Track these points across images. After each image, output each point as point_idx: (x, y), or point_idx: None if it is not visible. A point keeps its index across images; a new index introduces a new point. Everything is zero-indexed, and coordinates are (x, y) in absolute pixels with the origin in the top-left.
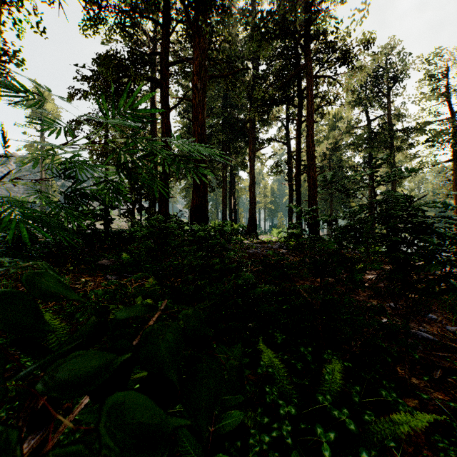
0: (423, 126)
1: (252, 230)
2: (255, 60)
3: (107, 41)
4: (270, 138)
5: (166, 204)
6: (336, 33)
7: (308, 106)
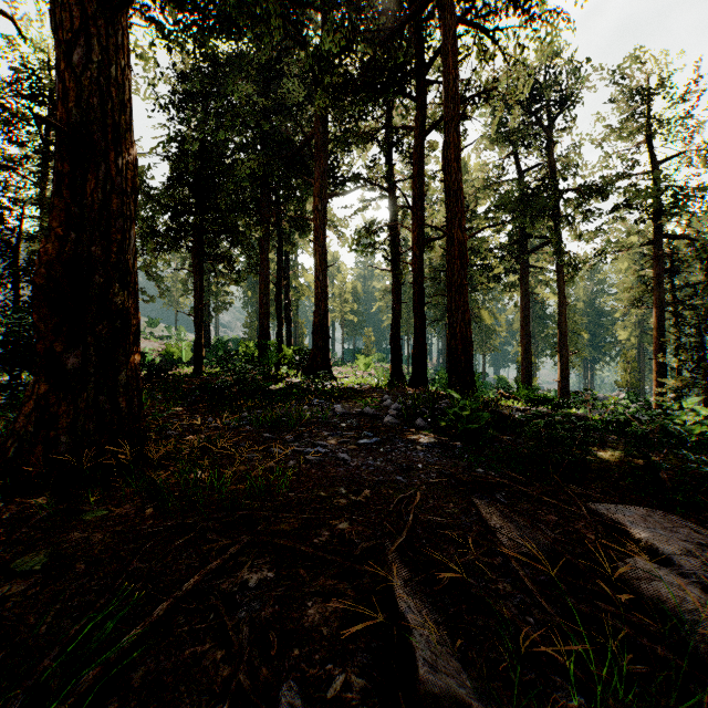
0: (605, 184)
1: (320, 360)
2: None
3: None
4: (357, 174)
5: None
6: None
7: (447, 79)
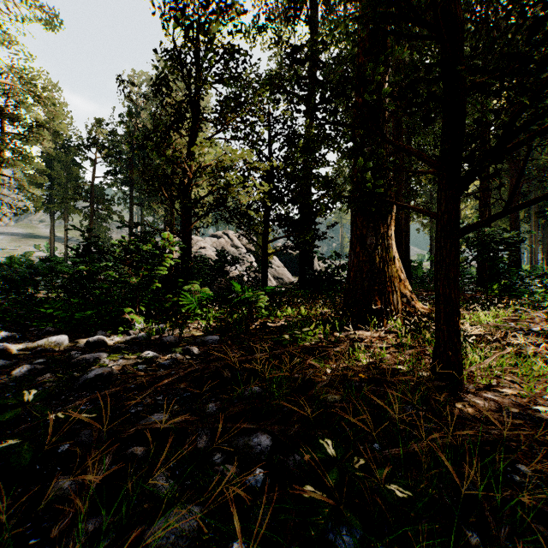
0: None
1: None
2: None
3: None
4: None
5: None
6: None
7: None
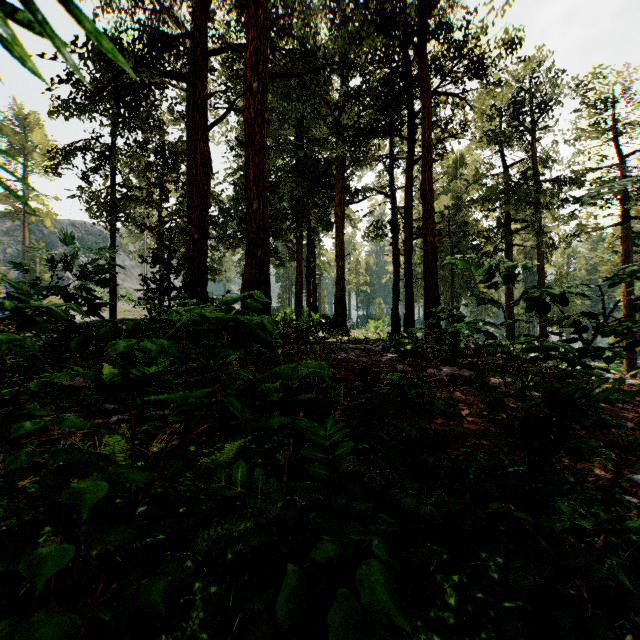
0: (580, 174)
1: (340, 322)
2: (345, 69)
3: (103, 10)
4: (366, 188)
5: (203, 281)
6: (465, 28)
7: (424, 137)
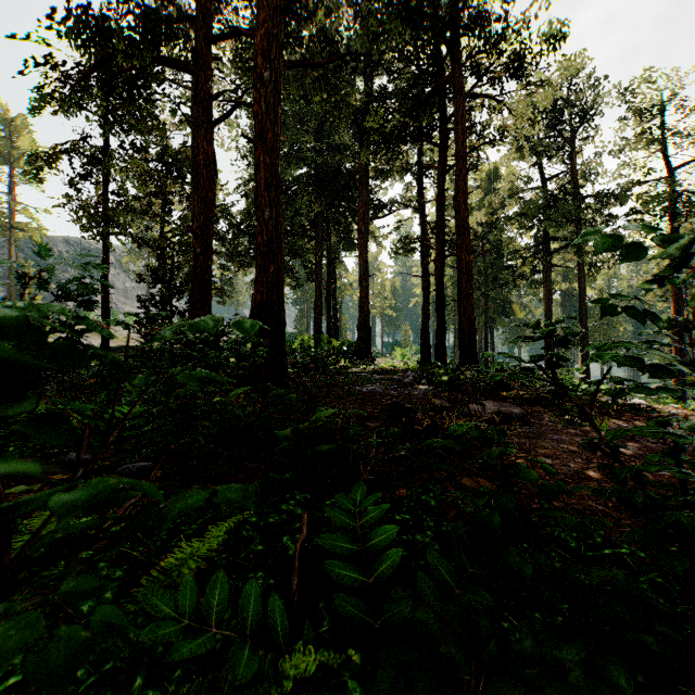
0: (625, 189)
1: (363, 350)
2: (370, 67)
3: None
4: (392, 201)
5: (206, 301)
6: (504, 22)
7: (458, 142)
